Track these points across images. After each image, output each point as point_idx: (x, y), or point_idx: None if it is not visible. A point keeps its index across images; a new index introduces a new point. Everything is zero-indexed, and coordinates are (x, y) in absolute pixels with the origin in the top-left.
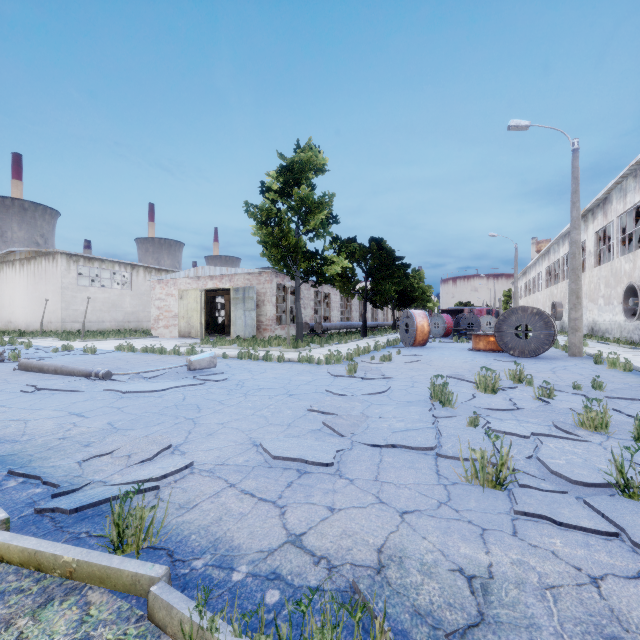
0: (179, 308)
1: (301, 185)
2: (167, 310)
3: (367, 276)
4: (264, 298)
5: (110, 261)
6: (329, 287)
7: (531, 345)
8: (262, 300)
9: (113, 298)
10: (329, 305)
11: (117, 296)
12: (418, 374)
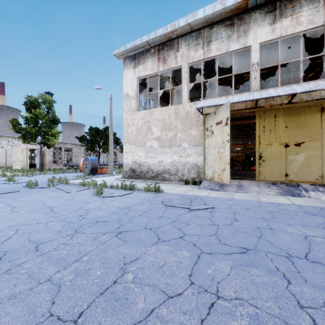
0: (21, 157)
1: (39, 108)
2: (18, 158)
3: (103, 143)
4: (46, 153)
5: (6, 136)
6: (97, 147)
7: (87, 171)
8: (46, 153)
9: (8, 152)
10: (98, 155)
11: (10, 151)
12: (2, 179)
